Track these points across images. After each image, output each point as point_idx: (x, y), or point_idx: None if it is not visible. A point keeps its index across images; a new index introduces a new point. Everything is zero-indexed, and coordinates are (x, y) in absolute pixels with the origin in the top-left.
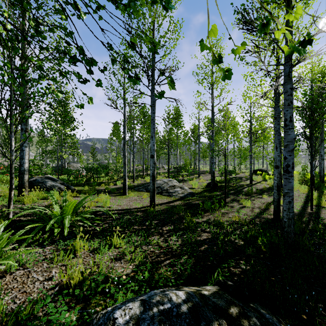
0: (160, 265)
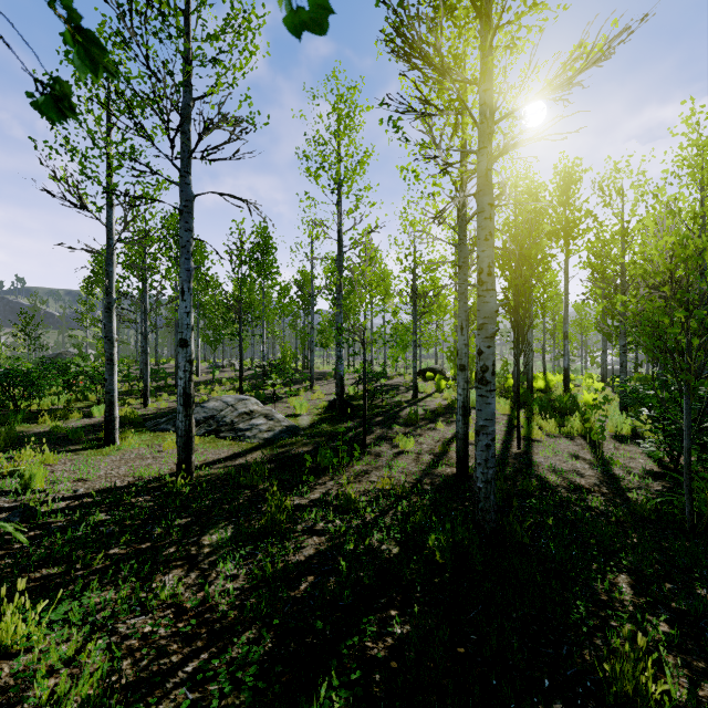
0: (154, 700)
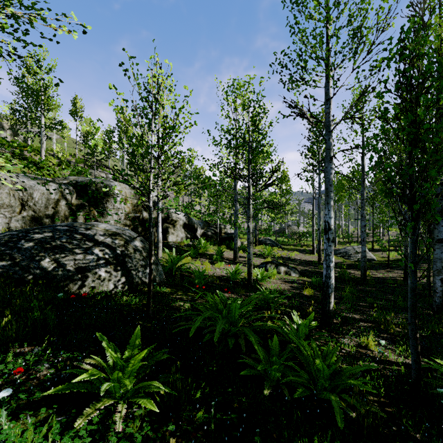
0: None
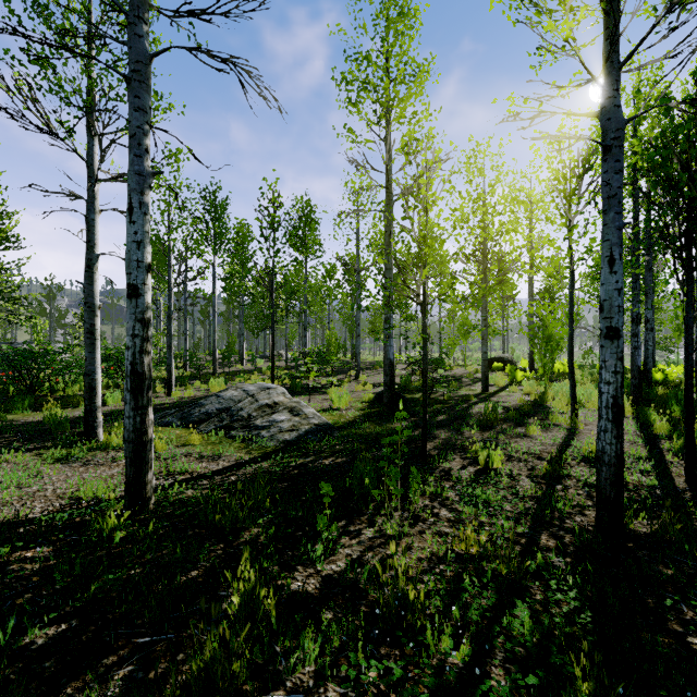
0: None
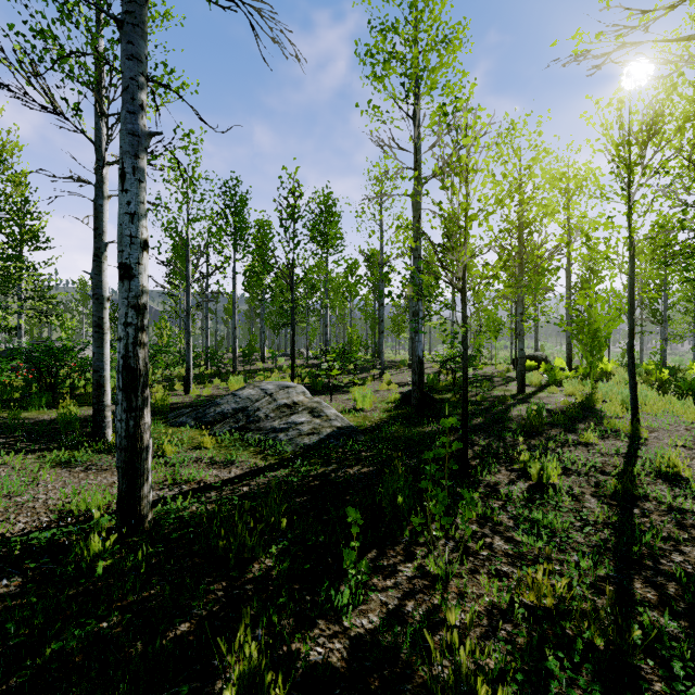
0: None
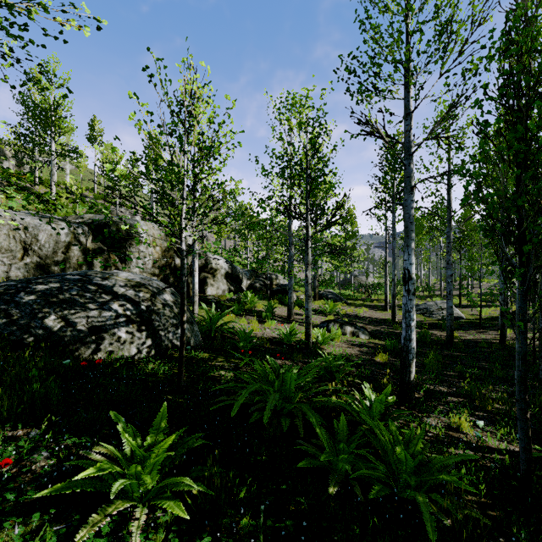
0: None
